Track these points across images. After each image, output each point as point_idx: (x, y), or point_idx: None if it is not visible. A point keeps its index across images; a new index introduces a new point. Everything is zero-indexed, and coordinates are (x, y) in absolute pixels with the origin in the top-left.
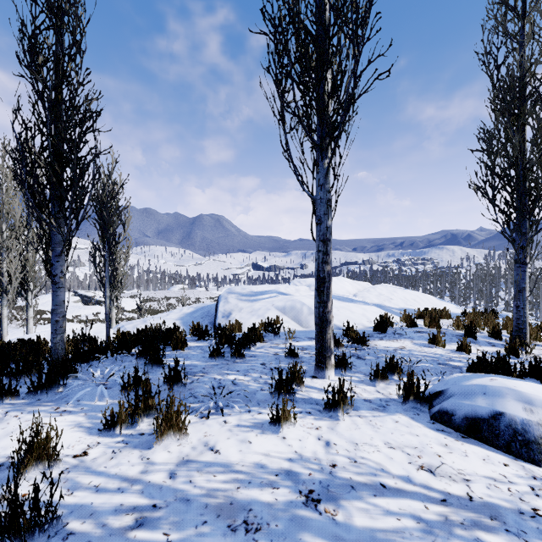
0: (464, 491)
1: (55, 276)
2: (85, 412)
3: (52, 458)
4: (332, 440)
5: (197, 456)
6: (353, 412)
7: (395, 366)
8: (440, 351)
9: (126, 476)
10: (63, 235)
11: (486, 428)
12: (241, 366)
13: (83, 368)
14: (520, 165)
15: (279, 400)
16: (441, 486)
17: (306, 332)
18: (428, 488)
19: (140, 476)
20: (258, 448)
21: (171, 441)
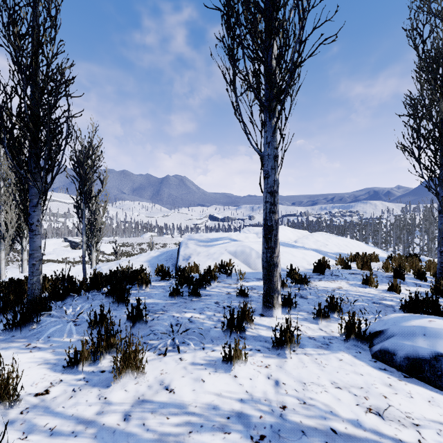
0: (415, 438)
1: (32, 224)
2: (53, 348)
3: (13, 398)
4: (281, 379)
5: (152, 396)
6: (299, 349)
7: (336, 305)
8: (373, 291)
9: (82, 417)
10: (38, 188)
11: (428, 368)
12: (197, 304)
13: (58, 306)
14: None
15: (230, 337)
16: (391, 432)
17: (255, 273)
18: (378, 434)
19: (95, 418)
20: (211, 387)
21: (129, 379)
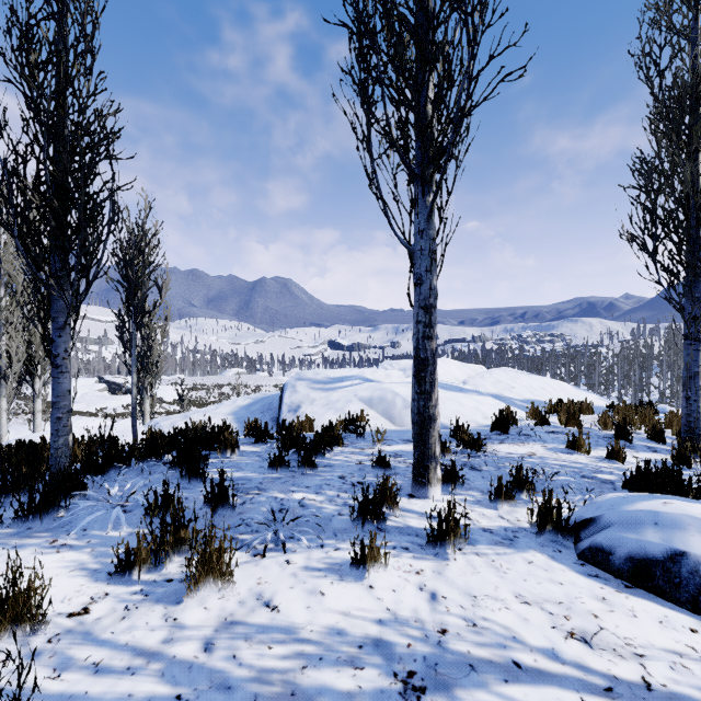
0: (637, 674)
1: (56, 357)
2: (92, 546)
3: (36, 620)
4: (440, 591)
5: (246, 616)
6: (468, 547)
7: (524, 480)
8: (583, 459)
9: (141, 647)
10: (66, 301)
11: (661, 574)
12: (312, 480)
13: (96, 483)
14: (692, 206)
15: (363, 529)
16: (603, 665)
17: (401, 432)
18: (583, 668)
19: (161, 647)
20: (334, 603)
21: (210, 592)
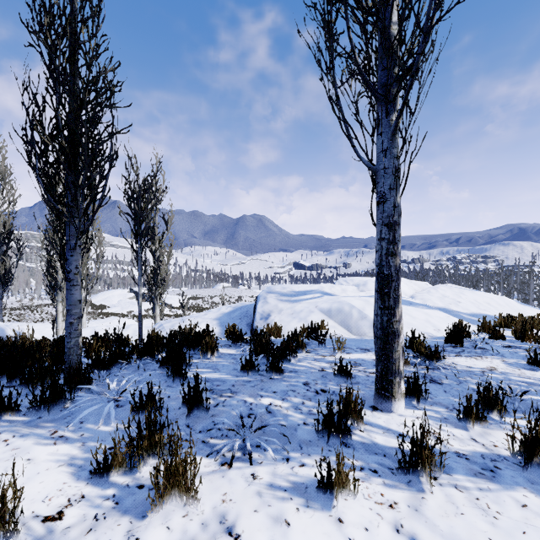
0: None
1: (69, 272)
2: (83, 440)
3: (9, 526)
4: (420, 537)
5: None
6: (444, 476)
7: (495, 400)
8: None
9: None
10: (76, 226)
11: None
12: (279, 385)
13: (102, 376)
14: None
15: (328, 442)
16: None
17: (358, 341)
18: None
19: None
20: (300, 539)
21: (175, 506)
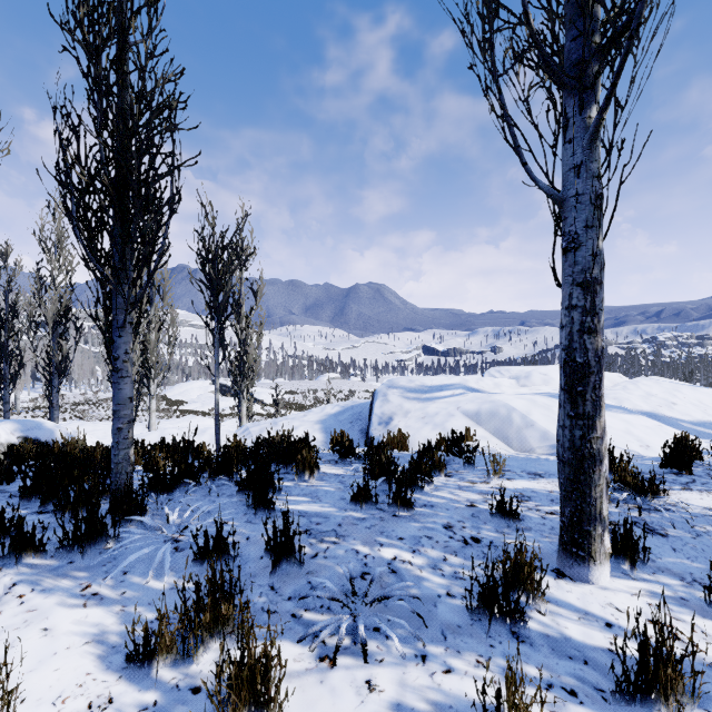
0: None
1: (116, 359)
2: (124, 602)
3: None
4: None
5: None
6: None
7: None
8: None
9: None
10: (124, 295)
11: None
12: (407, 527)
13: (162, 502)
14: None
15: (488, 631)
16: None
17: (522, 460)
18: None
19: None
20: None
21: None
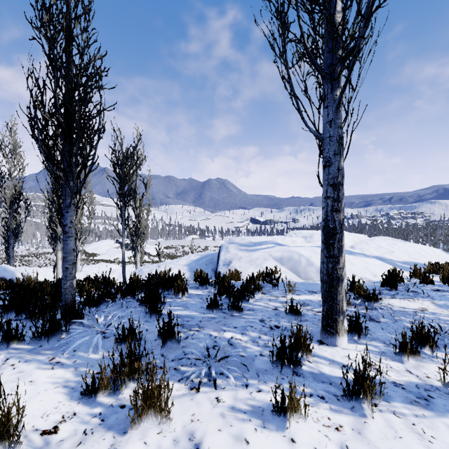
0: None
1: (65, 226)
2: (76, 365)
3: (13, 438)
4: None
5: None
6: (383, 403)
7: (427, 337)
8: None
9: None
10: (70, 187)
11: None
12: (239, 321)
13: (92, 312)
14: None
15: (281, 371)
16: None
17: (306, 284)
18: None
19: None
20: None
21: (151, 424)
